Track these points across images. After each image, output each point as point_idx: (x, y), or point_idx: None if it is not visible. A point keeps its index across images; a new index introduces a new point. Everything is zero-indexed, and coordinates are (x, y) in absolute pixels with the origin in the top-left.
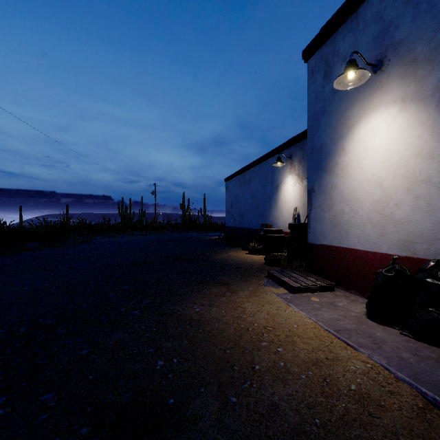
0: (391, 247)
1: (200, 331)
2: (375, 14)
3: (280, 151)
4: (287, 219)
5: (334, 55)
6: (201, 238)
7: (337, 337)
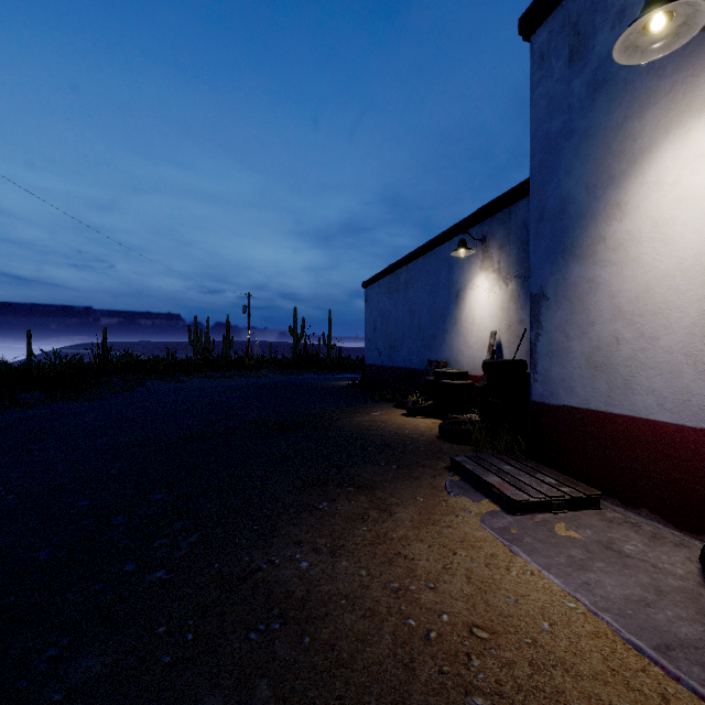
0: None
1: (305, 644)
2: None
3: (463, 230)
4: (476, 353)
5: (595, 10)
6: (323, 384)
7: (670, 674)
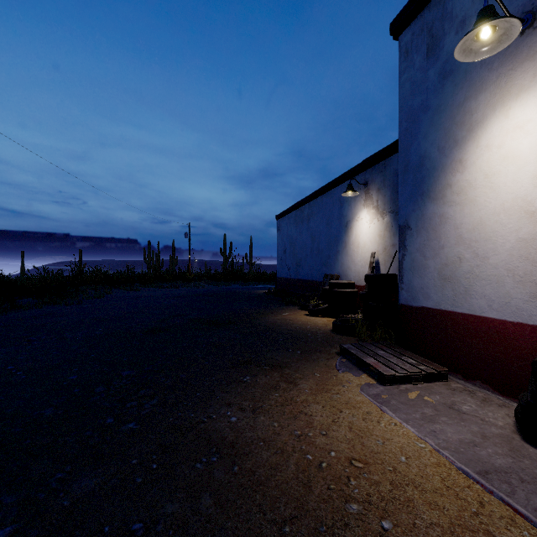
0: None
1: (235, 471)
2: None
3: (350, 177)
4: (360, 268)
5: (444, 19)
6: (246, 292)
7: (487, 489)
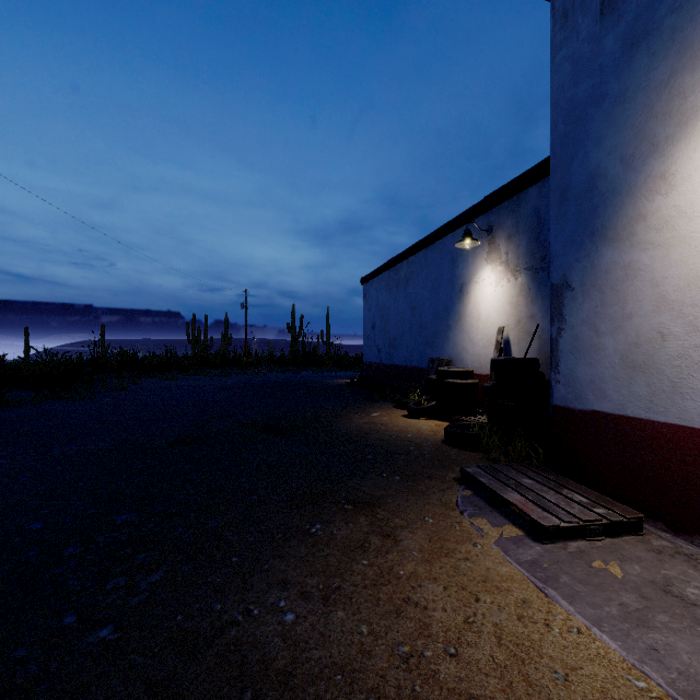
0: None
1: None
2: None
3: (467, 221)
4: (481, 350)
5: None
6: (321, 382)
7: None
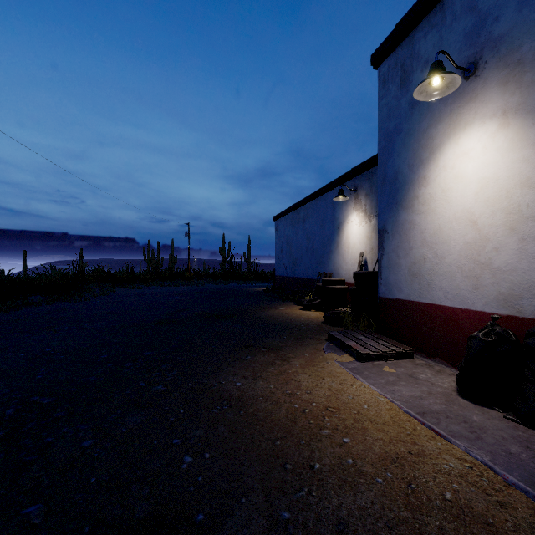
0: (488, 304)
1: (241, 414)
2: (466, 3)
3: (342, 182)
4: (350, 267)
5: (413, 58)
6: (245, 290)
7: (421, 422)
